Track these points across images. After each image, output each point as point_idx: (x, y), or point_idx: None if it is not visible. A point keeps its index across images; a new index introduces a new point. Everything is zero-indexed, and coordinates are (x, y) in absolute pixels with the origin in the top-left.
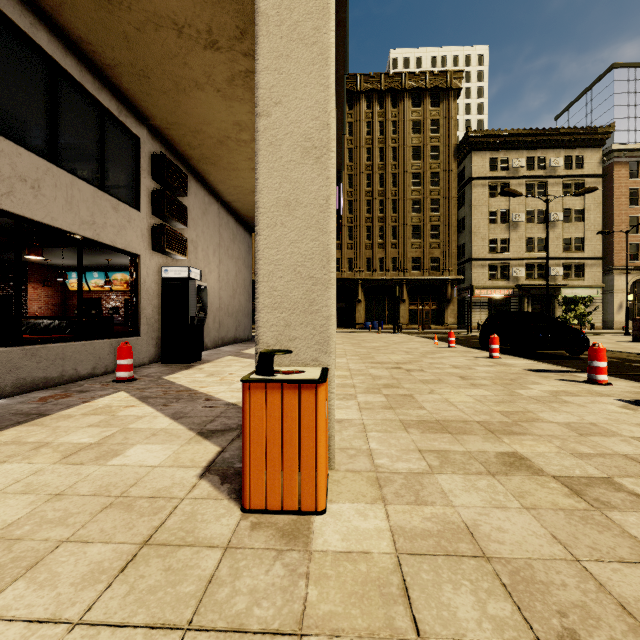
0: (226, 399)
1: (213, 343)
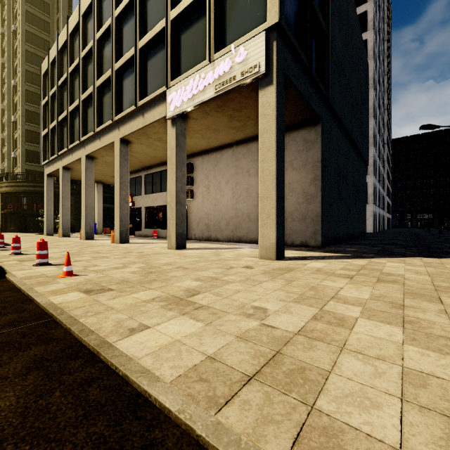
0: None
1: (226, 238)
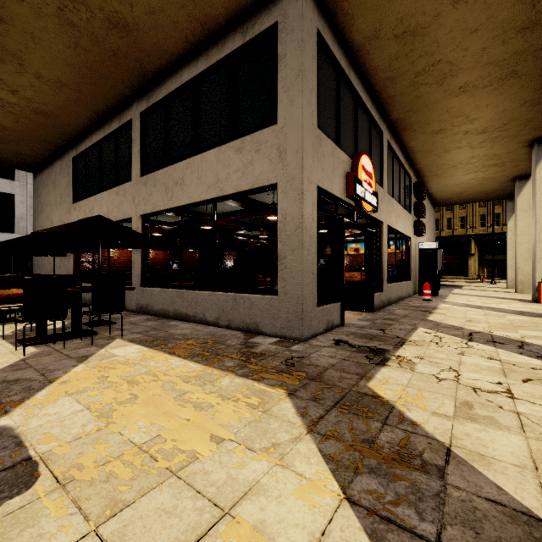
0: (510, 309)
1: None
